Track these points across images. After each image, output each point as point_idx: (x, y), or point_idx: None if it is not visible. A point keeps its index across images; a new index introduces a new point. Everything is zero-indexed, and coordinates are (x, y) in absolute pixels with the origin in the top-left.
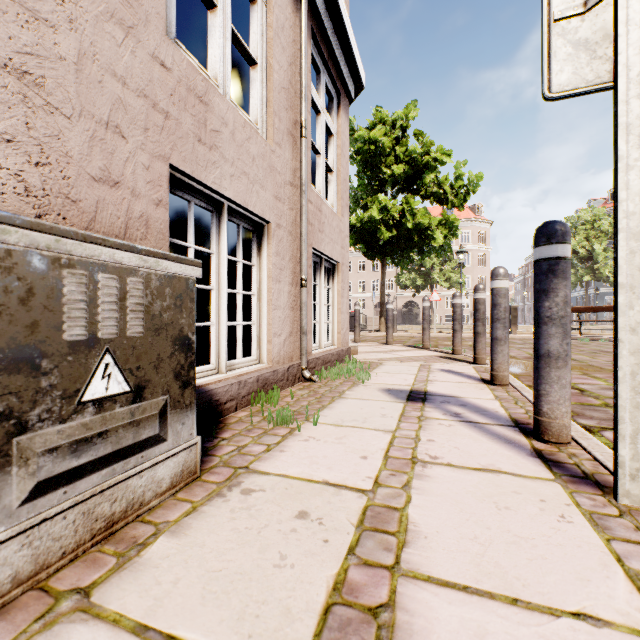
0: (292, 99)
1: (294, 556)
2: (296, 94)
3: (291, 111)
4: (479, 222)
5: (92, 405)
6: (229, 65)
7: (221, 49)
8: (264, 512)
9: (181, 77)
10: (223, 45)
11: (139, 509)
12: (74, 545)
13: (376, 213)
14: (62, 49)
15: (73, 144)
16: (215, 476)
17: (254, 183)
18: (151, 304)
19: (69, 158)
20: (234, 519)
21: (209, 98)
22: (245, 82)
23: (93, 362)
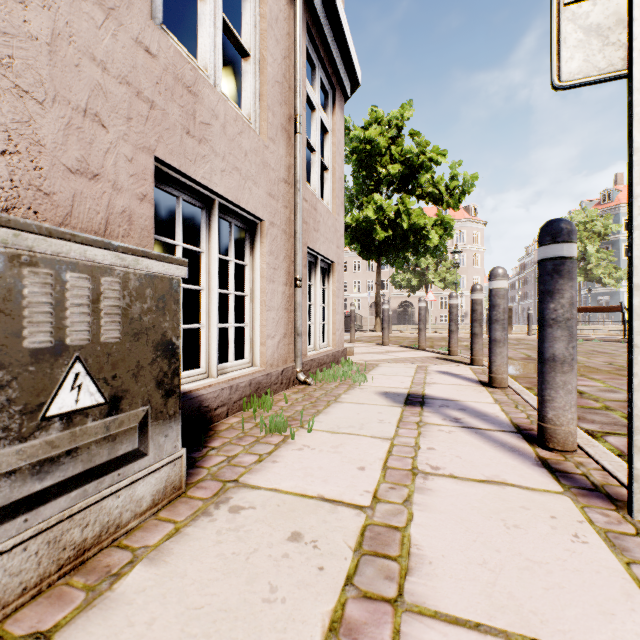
0: (286, 94)
1: (286, 588)
2: (290, 89)
3: (285, 106)
4: (473, 223)
5: (59, 420)
6: (220, 55)
7: (211, 38)
8: (253, 534)
9: (168, 65)
10: (214, 34)
11: (115, 532)
12: (37, 579)
13: (371, 213)
14: (33, 27)
15: (46, 132)
16: (202, 491)
17: (246, 179)
18: (129, 306)
19: (41, 147)
20: (220, 543)
21: (198, 89)
22: (237, 75)
23: (60, 372)
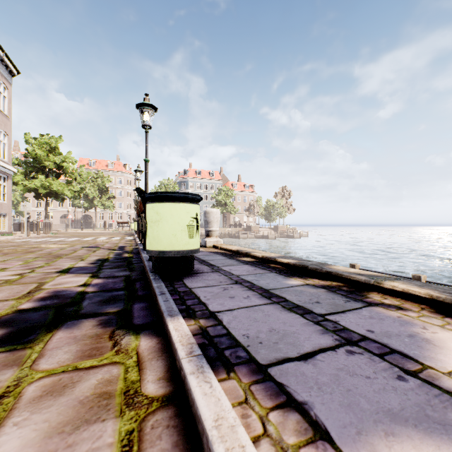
0: None
1: None
2: None
3: None
4: (128, 174)
5: None
6: None
7: None
8: None
9: None
10: None
11: None
12: None
13: (38, 183)
14: None
15: None
16: None
17: None
18: None
19: None
20: None
21: None
22: None
23: None
